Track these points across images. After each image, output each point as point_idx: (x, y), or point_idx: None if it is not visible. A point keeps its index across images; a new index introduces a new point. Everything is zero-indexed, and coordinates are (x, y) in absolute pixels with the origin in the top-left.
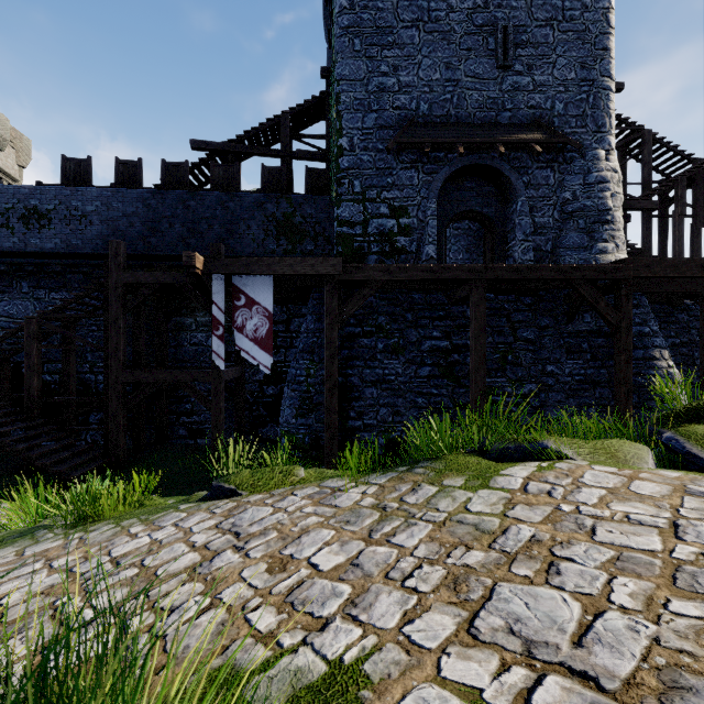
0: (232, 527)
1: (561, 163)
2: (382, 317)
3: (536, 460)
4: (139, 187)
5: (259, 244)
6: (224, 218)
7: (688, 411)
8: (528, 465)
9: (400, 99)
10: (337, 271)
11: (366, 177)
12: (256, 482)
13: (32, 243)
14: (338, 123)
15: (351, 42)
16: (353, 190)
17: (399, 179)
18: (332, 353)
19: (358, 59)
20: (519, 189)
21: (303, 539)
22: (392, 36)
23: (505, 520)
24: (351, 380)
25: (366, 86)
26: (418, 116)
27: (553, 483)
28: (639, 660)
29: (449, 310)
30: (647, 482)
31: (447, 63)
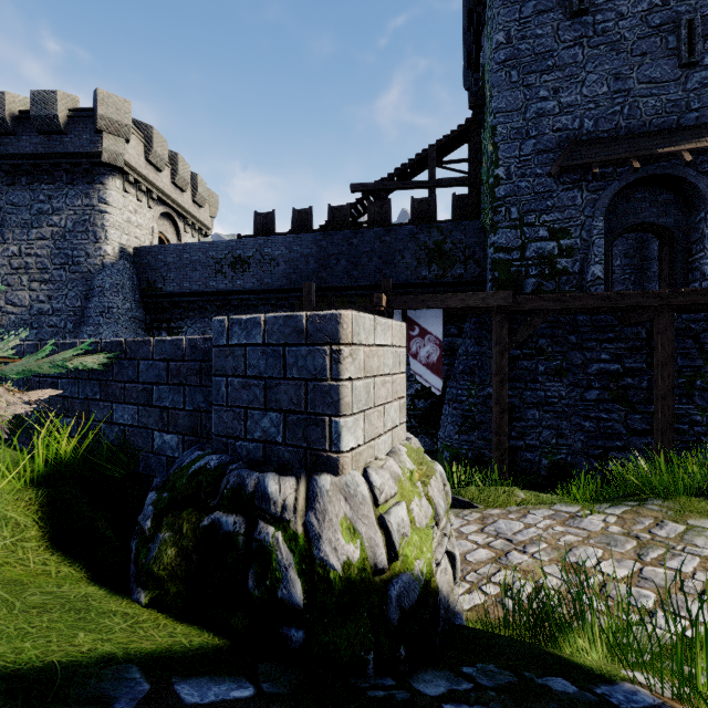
0: (498, 534)
1: None
2: (542, 339)
3: None
4: (310, 230)
5: (412, 272)
6: (382, 251)
7: None
8: None
9: (561, 121)
10: (507, 303)
11: (524, 203)
12: (486, 498)
13: (237, 284)
14: (494, 155)
15: (508, 75)
16: (510, 217)
17: (560, 201)
18: (502, 379)
19: (514, 90)
20: None
21: (575, 552)
22: (551, 60)
23: None
24: (511, 400)
25: (524, 114)
26: (581, 134)
27: None
28: None
29: (619, 332)
30: None
31: (615, 74)
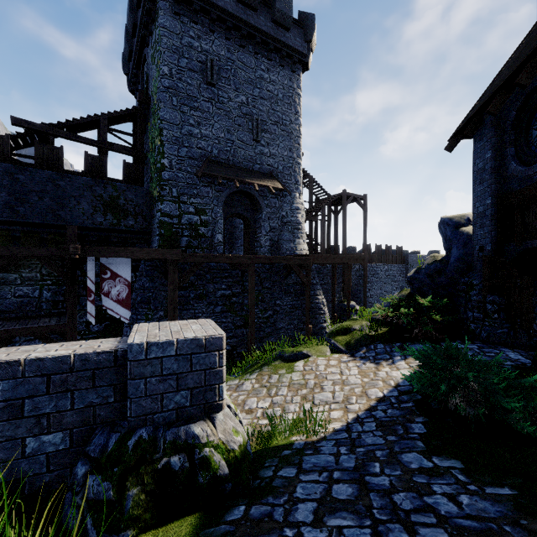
0: None
1: (281, 196)
2: (192, 277)
3: (301, 358)
4: None
5: (88, 217)
6: (55, 193)
7: (336, 331)
8: (301, 361)
9: (202, 143)
10: (178, 257)
11: (181, 187)
12: None
13: None
14: (161, 148)
15: (170, 98)
16: (172, 194)
17: (201, 192)
18: (174, 307)
19: (175, 111)
20: (263, 207)
21: (247, 403)
22: (197, 103)
23: (305, 380)
24: None
25: (181, 129)
26: (212, 156)
27: (311, 366)
28: (343, 397)
29: (230, 273)
30: (332, 360)
31: (228, 129)
